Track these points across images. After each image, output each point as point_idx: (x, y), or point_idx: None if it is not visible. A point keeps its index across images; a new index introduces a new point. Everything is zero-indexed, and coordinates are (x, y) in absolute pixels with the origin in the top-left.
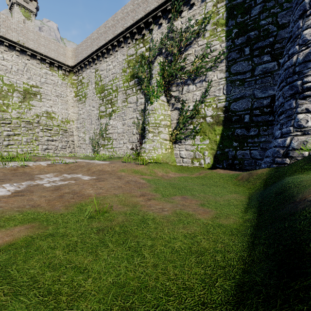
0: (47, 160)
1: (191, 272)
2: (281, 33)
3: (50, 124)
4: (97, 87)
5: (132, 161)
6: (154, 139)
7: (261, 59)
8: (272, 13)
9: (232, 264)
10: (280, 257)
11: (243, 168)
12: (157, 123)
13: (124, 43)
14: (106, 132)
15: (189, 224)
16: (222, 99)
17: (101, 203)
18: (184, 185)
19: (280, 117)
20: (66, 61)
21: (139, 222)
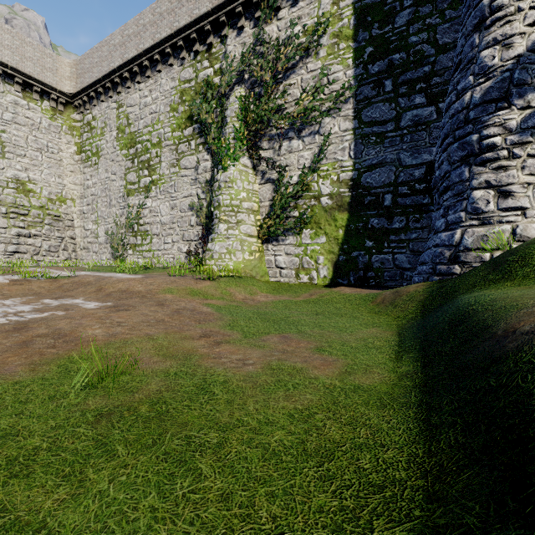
0: (15, 272)
1: (309, 508)
2: (441, 59)
3: (24, 204)
4: (122, 136)
5: (188, 274)
6: (230, 234)
7: (410, 100)
8: (428, 25)
9: (398, 478)
10: (506, 458)
11: (382, 285)
12: (235, 206)
13: (174, 58)
14: (139, 222)
15: (298, 389)
16: (347, 166)
17: (117, 355)
18: (285, 316)
19: (443, 196)
20: (58, 84)
21: (194, 392)
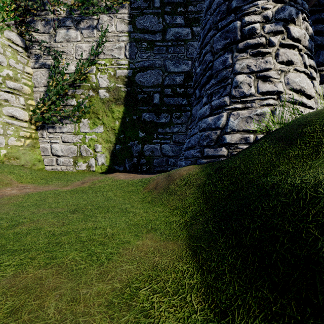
0: None
1: None
2: None
3: None
4: None
5: None
6: None
7: (173, 19)
8: None
9: None
10: None
11: (152, 170)
12: None
13: None
14: None
15: None
16: (123, 64)
17: None
18: (12, 223)
19: (205, 88)
20: None
21: None
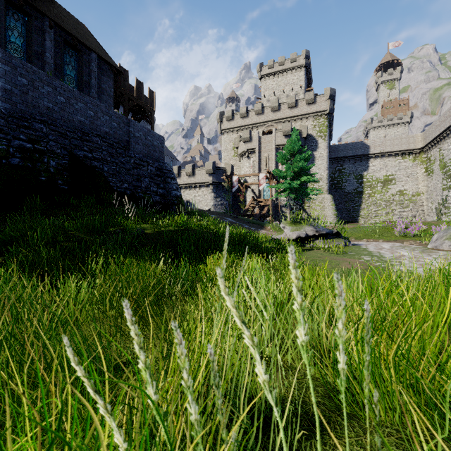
0: None
1: None
2: None
3: (402, 199)
4: (440, 164)
5: None
6: None
7: None
8: None
9: None
10: None
11: None
12: None
13: None
14: (446, 203)
15: None
16: None
17: None
18: None
19: None
20: (415, 146)
21: None
